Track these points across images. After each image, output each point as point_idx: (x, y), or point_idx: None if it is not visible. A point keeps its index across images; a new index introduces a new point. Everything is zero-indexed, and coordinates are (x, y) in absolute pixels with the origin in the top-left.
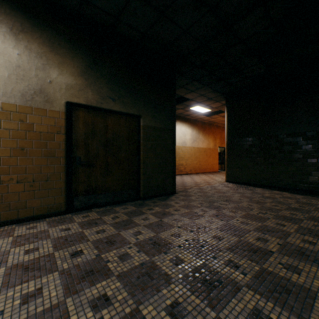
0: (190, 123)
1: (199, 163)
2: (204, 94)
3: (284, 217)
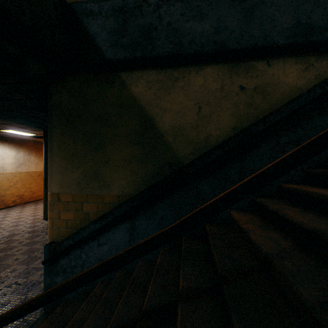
0: (13, 143)
1: (31, 190)
2: (9, 124)
3: (29, 283)
